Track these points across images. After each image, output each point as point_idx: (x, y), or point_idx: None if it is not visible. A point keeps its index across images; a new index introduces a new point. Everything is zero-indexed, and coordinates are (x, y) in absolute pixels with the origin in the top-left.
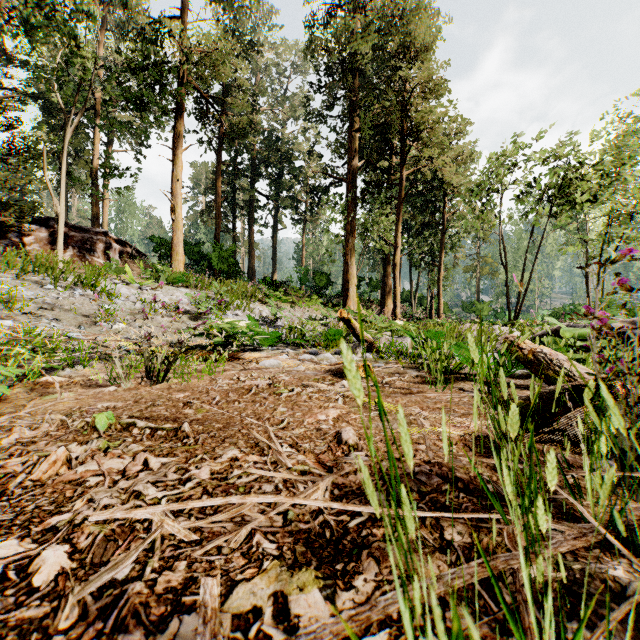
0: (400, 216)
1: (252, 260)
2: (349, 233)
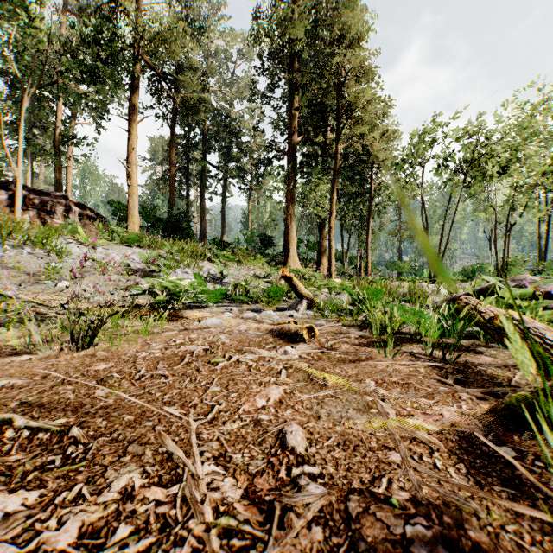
0: (334, 185)
1: (203, 223)
2: (289, 200)
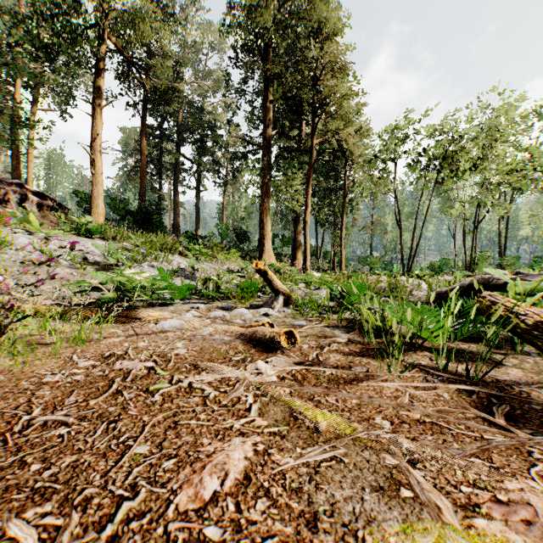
0: (310, 179)
1: (177, 217)
2: (265, 193)
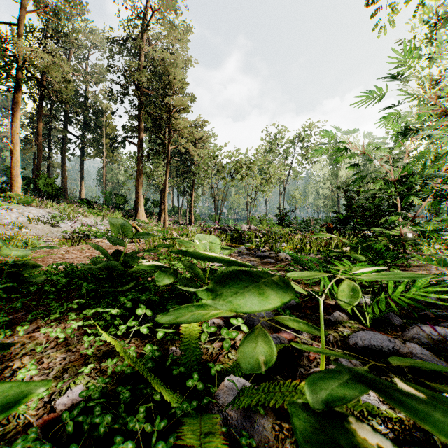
0: (167, 170)
1: (65, 181)
2: (139, 175)
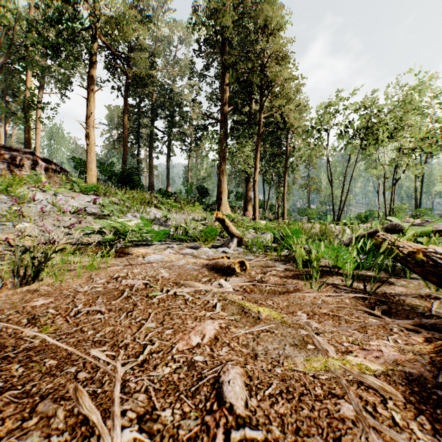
0: (258, 146)
1: (152, 177)
2: (222, 158)
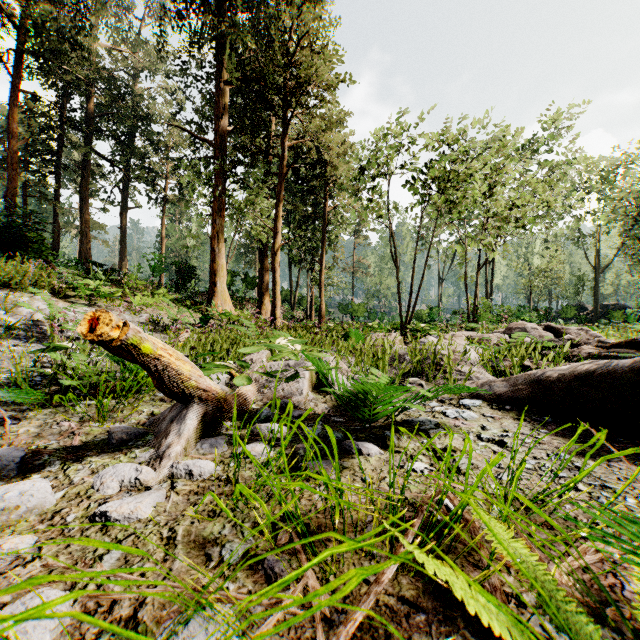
0: (281, 195)
1: (86, 241)
2: (216, 211)
